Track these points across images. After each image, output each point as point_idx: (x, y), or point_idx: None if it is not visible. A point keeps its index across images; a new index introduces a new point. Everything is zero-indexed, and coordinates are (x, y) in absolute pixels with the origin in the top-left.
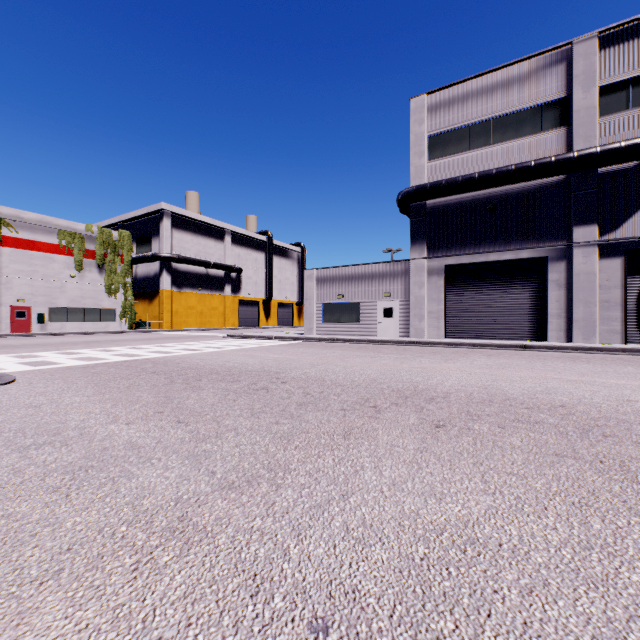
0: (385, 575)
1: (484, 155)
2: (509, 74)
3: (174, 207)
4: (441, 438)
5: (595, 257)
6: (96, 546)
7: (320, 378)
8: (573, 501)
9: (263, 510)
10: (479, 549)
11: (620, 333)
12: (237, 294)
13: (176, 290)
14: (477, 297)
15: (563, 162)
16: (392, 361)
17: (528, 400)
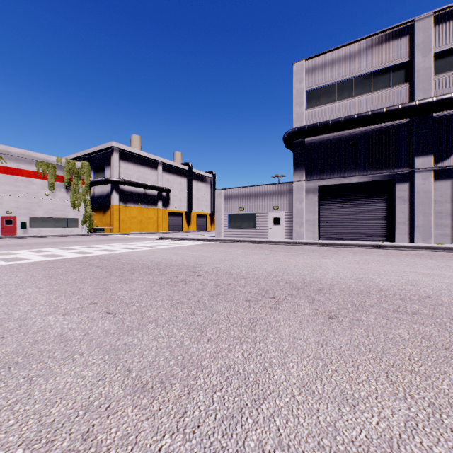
0: None
1: (348, 104)
2: (366, 44)
3: (121, 145)
4: (336, 330)
5: (431, 179)
6: None
7: (228, 272)
8: None
9: (173, 422)
10: None
11: (450, 236)
12: (167, 208)
13: (122, 205)
14: (342, 209)
15: (408, 109)
16: (282, 257)
17: (398, 291)
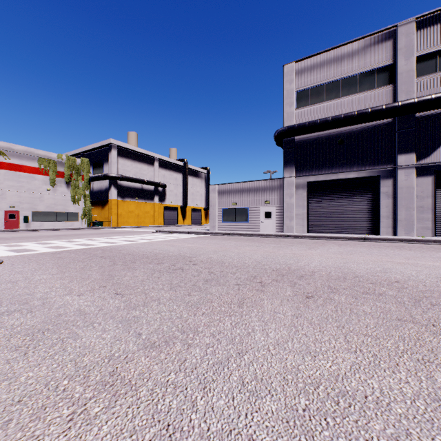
0: (275, 425)
1: (335, 104)
2: (353, 48)
3: (119, 142)
4: (311, 306)
5: (413, 176)
6: (41, 398)
7: (220, 261)
8: (418, 358)
9: (176, 366)
10: (349, 401)
11: (431, 229)
12: (163, 202)
13: (120, 199)
14: (330, 204)
15: (391, 109)
16: (271, 249)
17: (371, 277)
